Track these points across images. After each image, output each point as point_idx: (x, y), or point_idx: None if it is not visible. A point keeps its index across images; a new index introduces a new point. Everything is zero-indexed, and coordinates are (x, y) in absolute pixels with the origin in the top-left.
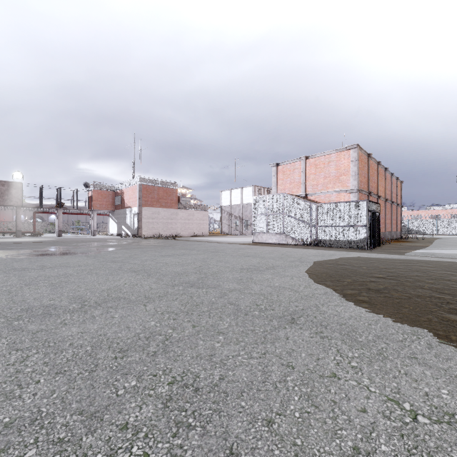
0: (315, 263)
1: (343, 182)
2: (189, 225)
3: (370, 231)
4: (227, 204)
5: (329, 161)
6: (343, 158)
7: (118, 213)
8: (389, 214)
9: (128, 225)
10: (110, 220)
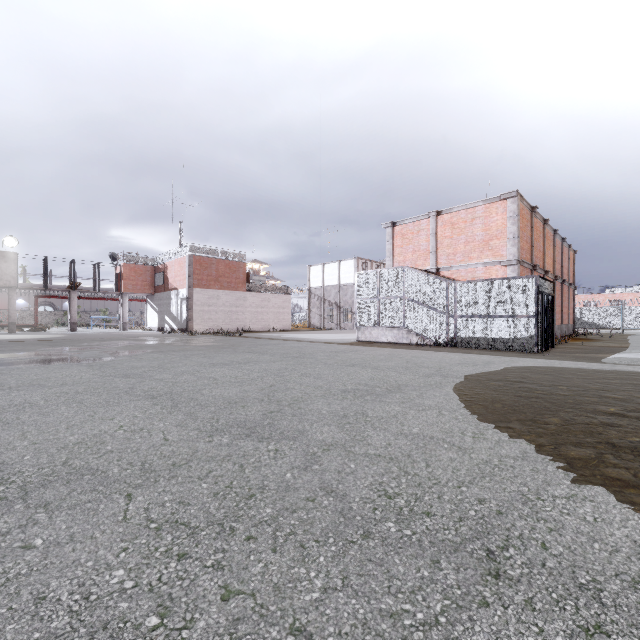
0: (468, 380)
1: (495, 249)
2: (263, 315)
3: (542, 324)
4: (318, 285)
5: (473, 218)
6: (494, 212)
7: (160, 298)
8: (559, 299)
9: (174, 315)
10: (148, 308)
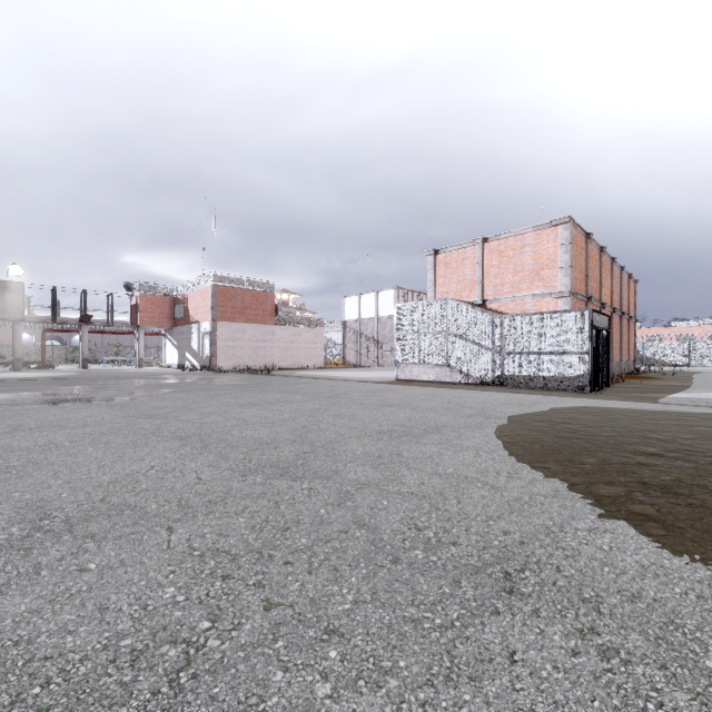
0: (511, 421)
1: (547, 280)
2: (293, 351)
3: (595, 362)
4: (354, 318)
5: (522, 246)
6: (545, 239)
7: (180, 332)
8: (617, 333)
9: (195, 351)
10: (166, 343)
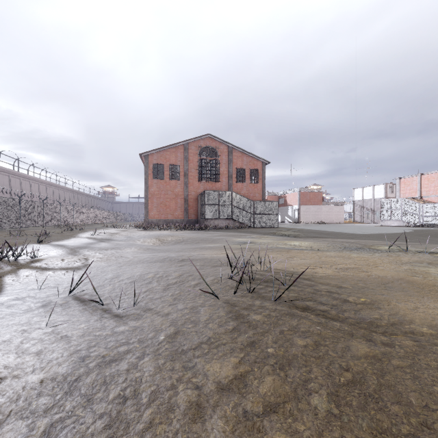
0: (402, 229)
1: None
2: (329, 216)
3: None
4: (359, 199)
5: (437, 177)
6: None
7: (282, 209)
8: None
9: (290, 216)
10: None
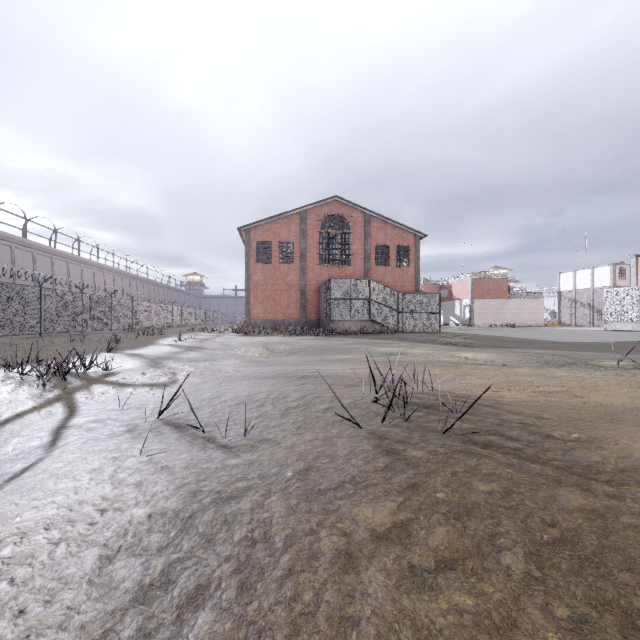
0: None
1: None
2: (520, 315)
3: None
4: (568, 289)
5: None
6: None
7: (445, 305)
8: None
9: (458, 315)
10: None
